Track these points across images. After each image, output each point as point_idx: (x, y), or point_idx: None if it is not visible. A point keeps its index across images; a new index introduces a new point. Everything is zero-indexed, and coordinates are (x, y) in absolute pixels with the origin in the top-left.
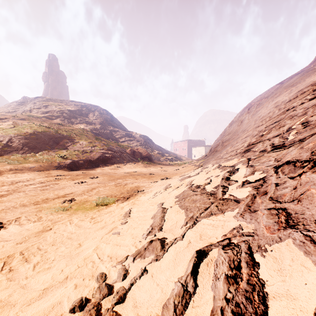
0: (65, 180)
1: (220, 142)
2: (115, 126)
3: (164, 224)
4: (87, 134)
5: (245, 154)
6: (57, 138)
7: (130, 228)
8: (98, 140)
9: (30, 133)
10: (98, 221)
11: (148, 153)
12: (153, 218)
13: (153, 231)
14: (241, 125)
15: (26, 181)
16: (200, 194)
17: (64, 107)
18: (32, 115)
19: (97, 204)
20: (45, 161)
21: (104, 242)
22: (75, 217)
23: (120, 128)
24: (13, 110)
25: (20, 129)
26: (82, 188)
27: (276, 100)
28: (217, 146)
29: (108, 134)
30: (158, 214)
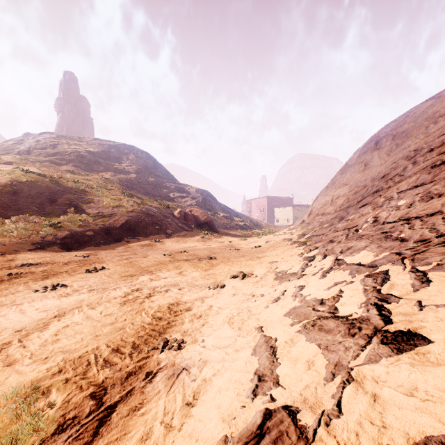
0: (25, 279)
1: (329, 200)
2: (159, 176)
3: None
4: (111, 186)
5: None
6: (53, 192)
7: None
8: (127, 196)
9: (3, 184)
10: None
11: (209, 217)
12: None
13: None
14: (367, 170)
15: None
16: None
17: (82, 148)
18: (30, 158)
19: None
20: (15, 234)
21: None
22: None
23: (167, 179)
24: (5, 151)
25: None
26: (31, 315)
27: None
28: (323, 206)
29: (148, 187)
30: None
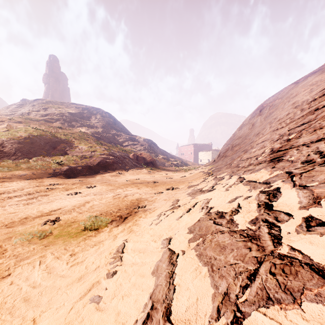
0: (57, 190)
1: (230, 147)
2: (118, 130)
3: (173, 299)
4: (87, 137)
5: (276, 165)
6: (54, 142)
7: (117, 296)
8: (99, 144)
9: (24, 137)
10: (78, 262)
11: (153, 158)
12: (155, 276)
13: (154, 319)
14: (253, 128)
15: (12, 192)
16: (228, 233)
17: (64, 110)
18: (30, 118)
19: (85, 228)
20: (38, 168)
21: (71, 323)
22: (51, 251)
23: (123, 132)
24: (11, 113)
25: (14, 133)
26: (74, 202)
27: (294, 100)
28: (226, 151)
29: (111, 137)
30: (163, 264)
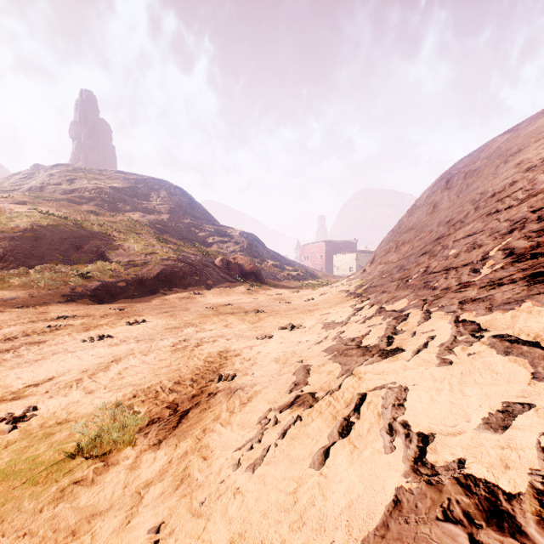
0: (67, 331)
1: (393, 246)
2: (196, 217)
3: None
4: (141, 230)
5: None
6: (78, 237)
7: None
8: (161, 242)
9: (23, 228)
10: None
11: (255, 265)
12: None
13: None
14: (435, 213)
15: None
16: None
17: (104, 183)
18: (44, 196)
19: (78, 448)
20: (43, 285)
21: None
22: None
23: (205, 220)
24: (12, 187)
25: (5, 221)
26: (89, 360)
27: (517, 159)
28: (387, 254)
29: (183, 230)
30: None
